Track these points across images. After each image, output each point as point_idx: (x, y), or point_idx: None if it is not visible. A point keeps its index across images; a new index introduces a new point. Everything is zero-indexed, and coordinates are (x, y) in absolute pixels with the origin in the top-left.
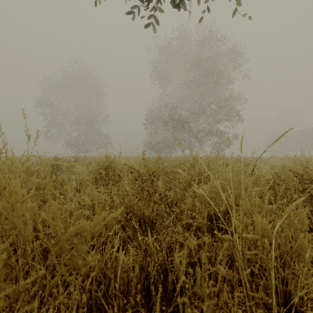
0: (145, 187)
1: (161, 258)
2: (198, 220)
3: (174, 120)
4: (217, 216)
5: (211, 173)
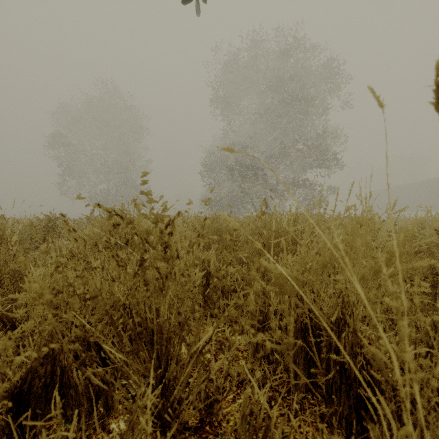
0: (149, 259)
1: (192, 418)
2: (274, 338)
3: (243, 166)
4: (317, 323)
5: (305, 228)
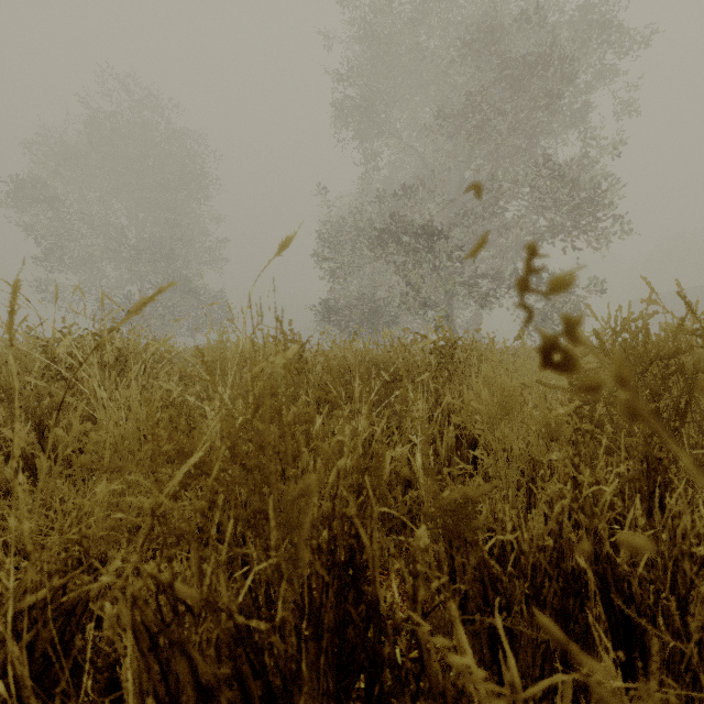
0: None
1: None
2: None
3: (407, 232)
4: None
5: None
